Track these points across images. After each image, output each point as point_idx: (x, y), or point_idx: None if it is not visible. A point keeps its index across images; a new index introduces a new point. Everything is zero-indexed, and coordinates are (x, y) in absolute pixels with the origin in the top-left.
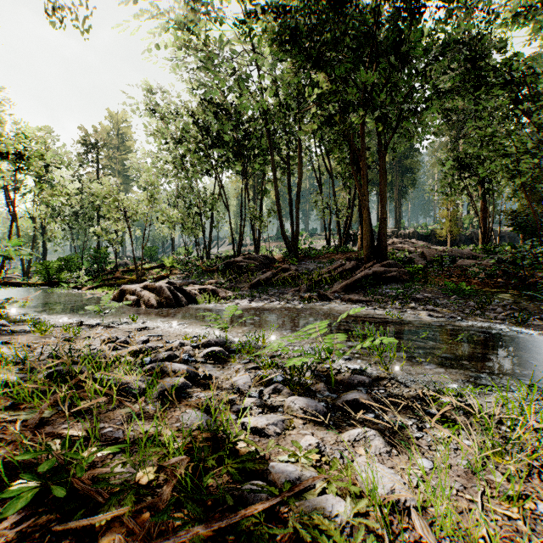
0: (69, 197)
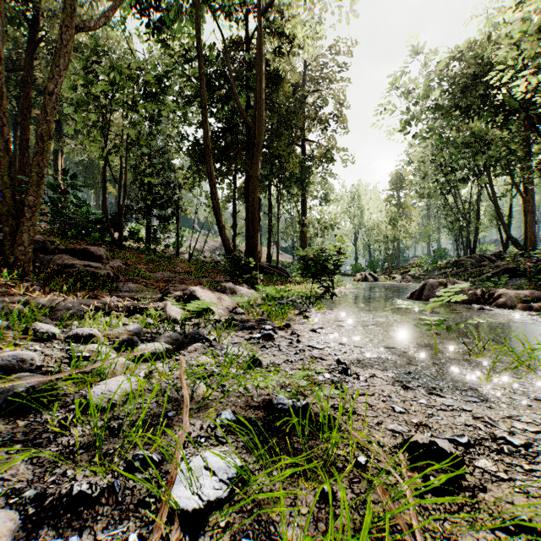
0: None
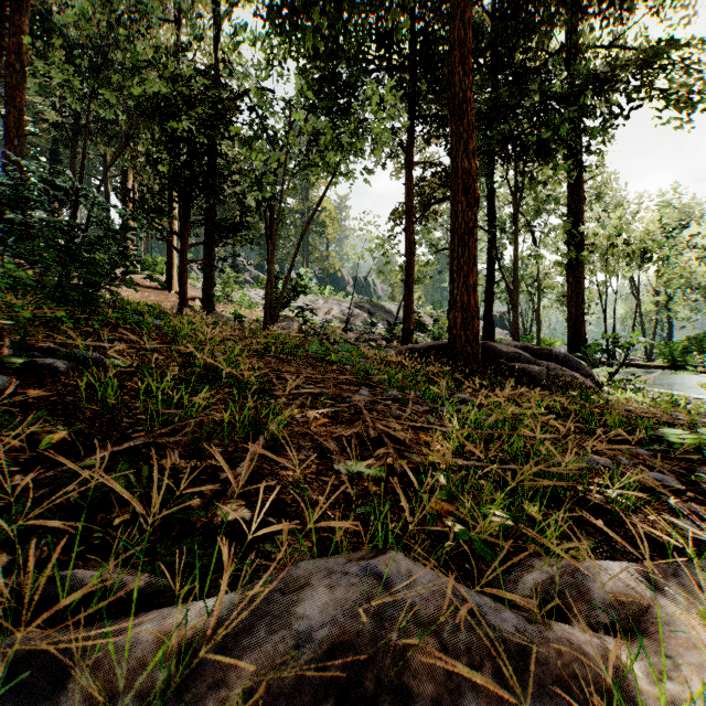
0: (701, 258)
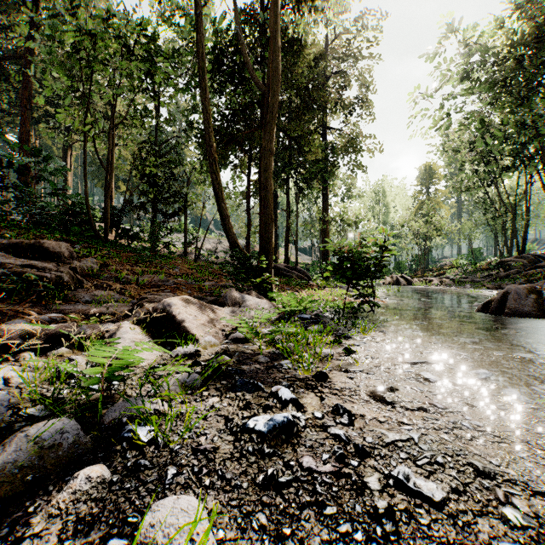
0: None
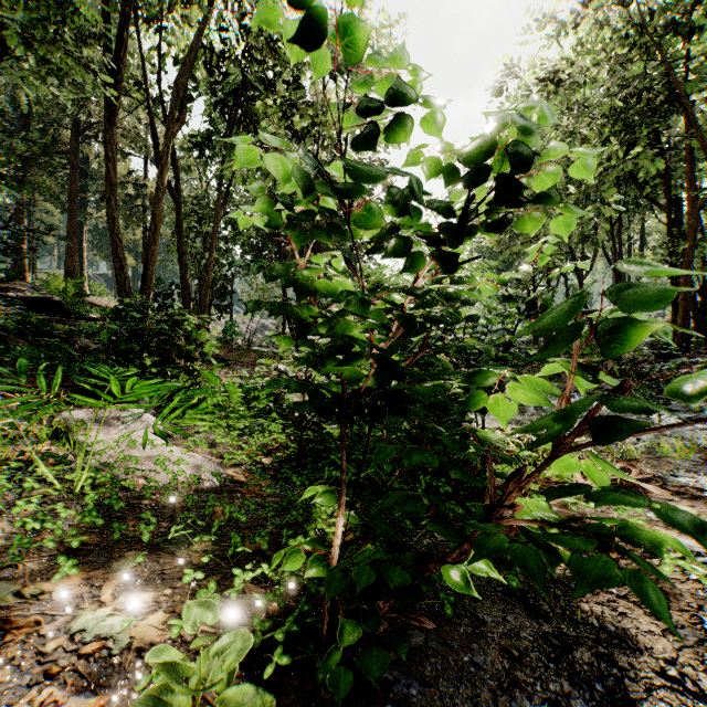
0: None
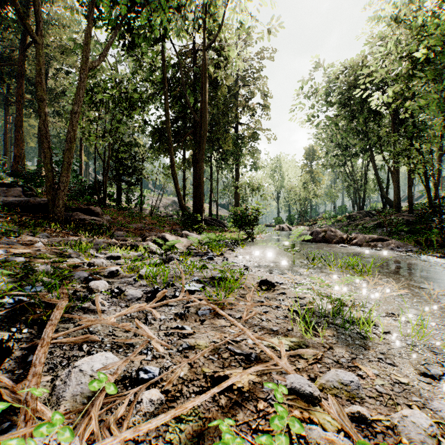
0: None
